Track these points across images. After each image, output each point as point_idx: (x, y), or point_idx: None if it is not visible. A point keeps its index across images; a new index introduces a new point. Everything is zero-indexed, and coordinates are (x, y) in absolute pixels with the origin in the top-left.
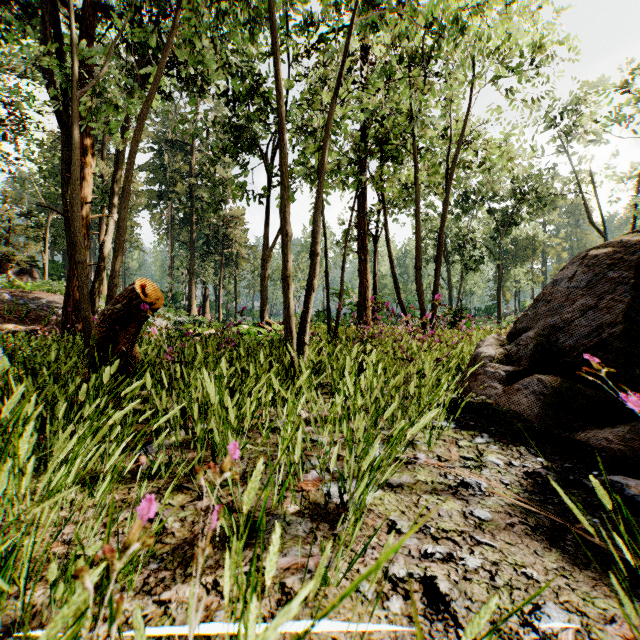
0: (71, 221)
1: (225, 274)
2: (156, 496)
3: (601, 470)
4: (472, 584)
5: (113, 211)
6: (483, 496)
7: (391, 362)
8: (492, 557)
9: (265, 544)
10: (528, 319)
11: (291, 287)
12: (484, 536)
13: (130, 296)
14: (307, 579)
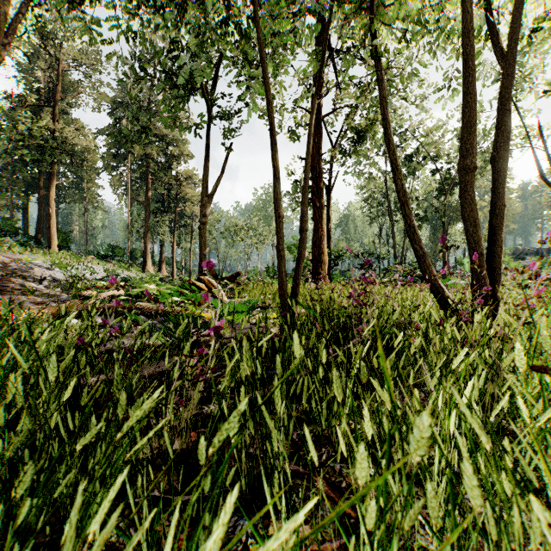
0: None
1: (182, 233)
2: None
3: None
4: None
5: None
6: None
7: None
8: None
9: None
10: None
11: None
12: None
13: None
14: None
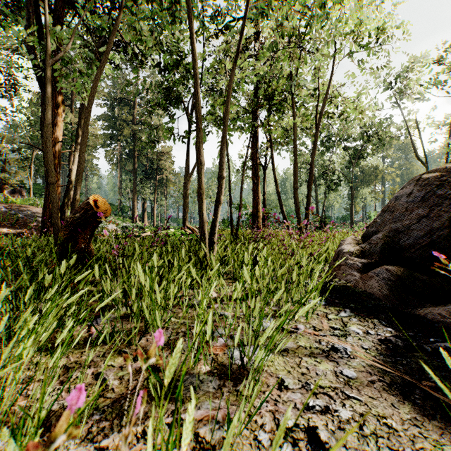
0: (45, 154)
1: (158, 193)
2: (101, 359)
3: (435, 337)
4: (345, 433)
5: (78, 148)
6: (349, 358)
7: (277, 256)
8: (359, 409)
9: (183, 398)
10: (377, 225)
11: (204, 201)
12: (352, 391)
13: (86, 208)
14: (216, 429)
